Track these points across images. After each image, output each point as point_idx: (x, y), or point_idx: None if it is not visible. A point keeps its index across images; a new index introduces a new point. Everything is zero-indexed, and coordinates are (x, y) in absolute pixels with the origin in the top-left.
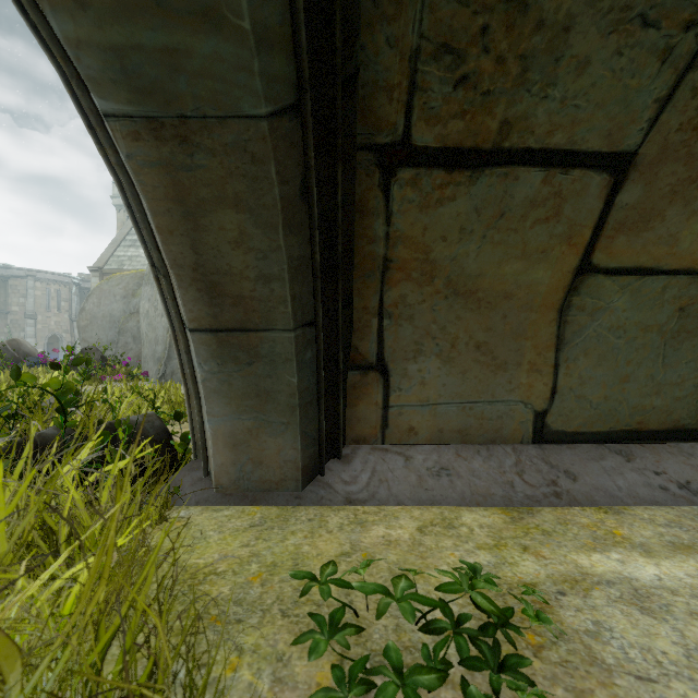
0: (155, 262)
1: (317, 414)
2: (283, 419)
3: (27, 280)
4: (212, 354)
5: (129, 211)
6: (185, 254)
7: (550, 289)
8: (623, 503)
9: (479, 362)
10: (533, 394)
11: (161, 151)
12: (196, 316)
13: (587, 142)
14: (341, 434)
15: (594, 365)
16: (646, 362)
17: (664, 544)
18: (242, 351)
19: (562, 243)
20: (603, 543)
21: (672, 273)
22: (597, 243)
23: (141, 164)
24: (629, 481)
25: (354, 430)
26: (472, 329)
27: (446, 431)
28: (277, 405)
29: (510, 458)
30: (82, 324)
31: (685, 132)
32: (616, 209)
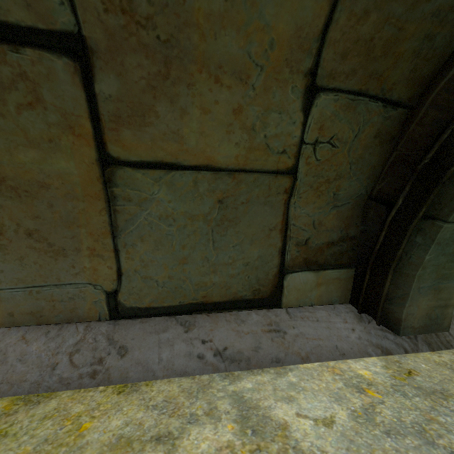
0: None
1: None
2: None
3: None
4: None
5: None
6: None
7: (84, 179)
8: (153, 377)
9: (35, 249)
10: (100, 276)
11: None
12: None
13: (10, 12)
14: None
15: (153, 250)
16: (199, 246)
17: (107, 442)
18: None
19: (66, 133)
20: (39, 451)
21: (195, 168)
22: (104, 135)
23: None
24: (174, 352)
25: None
26: (18, 217)
27: (17, 314)
28: None
29: (76, 337)
30: None
31: (117, 15)
32: (103, 100)
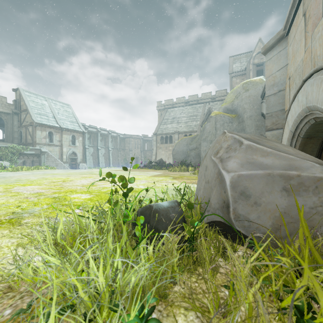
0: None
1: None
2: None
3: (130, 138)
4: None
5: (290, 143)
6: (301, 149)
7: None
8: None
9: None
10: None
11: (306, 139)
12: None
13: None
14: None
15: None
16: None
17: None
18: None
19: None
20: None
21: None
22: None
23: (302, 141)
24: None
25: None
26: None
27: None
28: None
29: None
30: (173, 153)
31: None
32: None
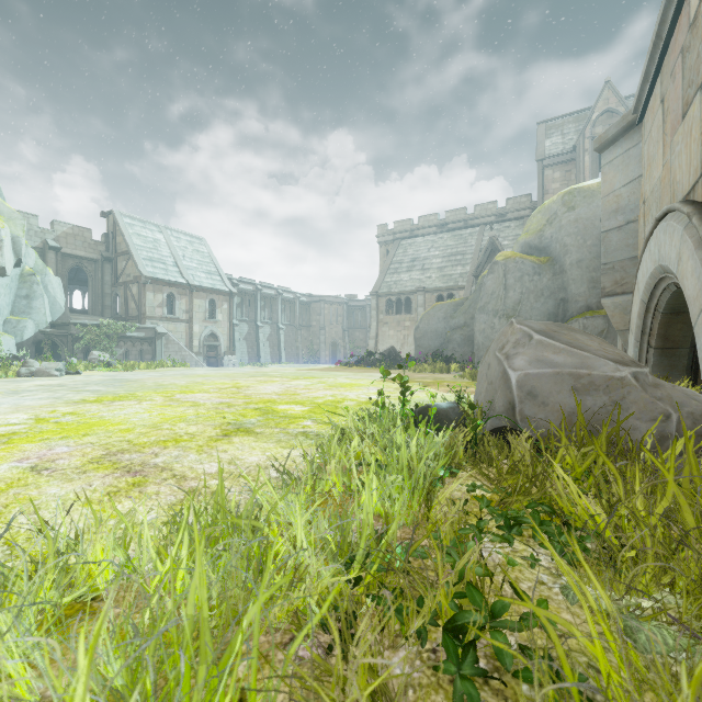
0: (642, 332)
1: (690, 373)
2: (678, 373)
3: (320, 304)
4: (658, 355)
5: (643, 322)
6: (662, 332)
7: None
8: None
9: None
10: None
11: (670, 316)
12: (657, 345)
13: None
14: (697, 381)
15: None
16: None
17: None
18: (669, 354)
19: None
20: None
21: None
22: None
23: (663, 318)
24: None
25: (701, 380)
26: None
27: None
28: (677, 369)
29: None
30: (417, 336)
31: None
32: None
